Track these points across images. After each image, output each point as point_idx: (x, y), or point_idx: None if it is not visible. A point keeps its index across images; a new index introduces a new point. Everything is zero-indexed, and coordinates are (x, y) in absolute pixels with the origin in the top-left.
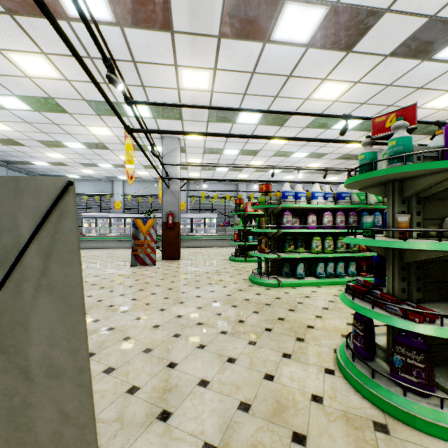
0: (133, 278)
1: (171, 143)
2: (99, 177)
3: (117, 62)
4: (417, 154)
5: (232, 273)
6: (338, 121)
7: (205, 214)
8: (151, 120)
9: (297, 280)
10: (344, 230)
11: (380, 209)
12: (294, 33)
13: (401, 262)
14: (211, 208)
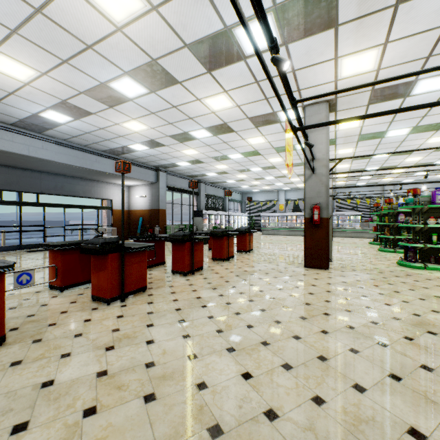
0: None
1: None
2: (270, 190)
3: None
4: (421, 200)
5: (368, 248)
6: None
7: (350, 212)
8: None
9: None
10: None
11: None
12: (397, 134)
13: (414, 231)
14: (356, 207)
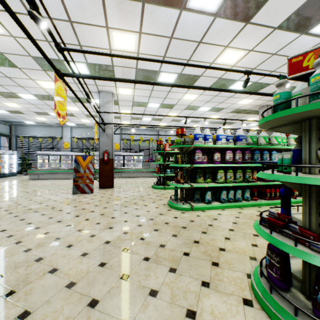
0: (72, 205)
1: (106, 96)
2: (51, 123)
3: (56, 21)
4: None
5: (154, 199)
6: (234, 82)
7: (134, 152)
8: None
9: (206, 204)
10: (242, 165)
11: (266, 149)
12: (205, 2)
13: (318, 198)
14: (139, 148)
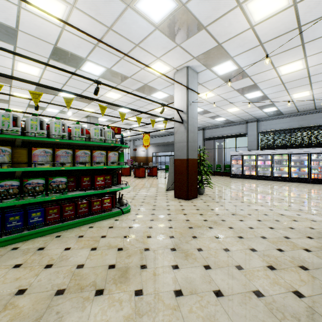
0: (146, 186)
1: None
2: None
3: (135, 105)
4: None
5: None
6: None
7: None
8: (163, 90)
9: None
10: None
11: None
12: (68, 94)
13: None
14: None
